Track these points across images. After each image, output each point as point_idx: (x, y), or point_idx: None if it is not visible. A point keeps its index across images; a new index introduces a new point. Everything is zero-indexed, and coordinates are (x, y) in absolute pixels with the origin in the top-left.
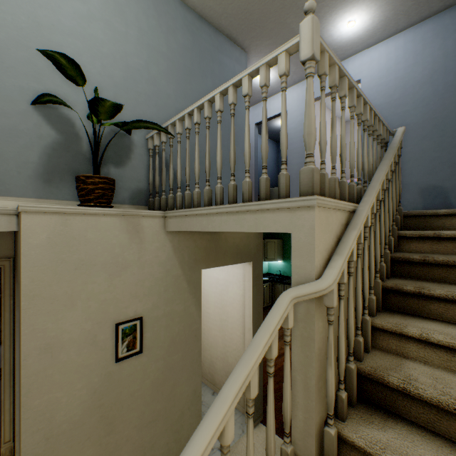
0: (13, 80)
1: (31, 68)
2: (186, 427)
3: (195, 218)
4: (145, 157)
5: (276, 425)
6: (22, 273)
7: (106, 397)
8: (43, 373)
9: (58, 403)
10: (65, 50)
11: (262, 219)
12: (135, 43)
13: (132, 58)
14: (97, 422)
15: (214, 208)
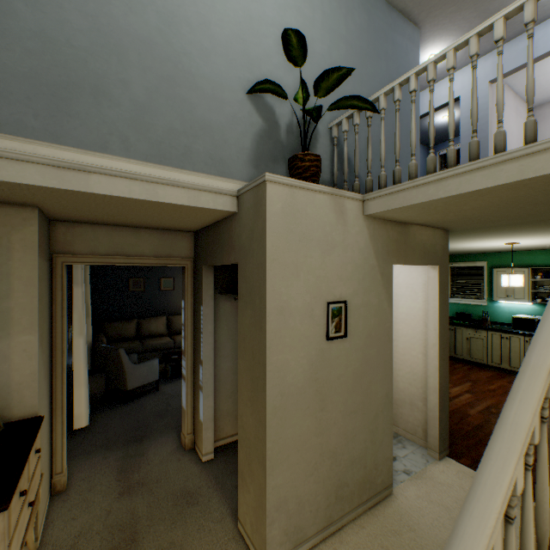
0: (234, 71)
1: (245, 59)
2: (379, 431)
3: (415, 190)
4: (328, 147)
5: (468, 461)
6: (266, 237)
7: (319, 373)
8: (279, 333)
9: (287, 365)
10: (268, 40)
11: (532, 164)
12: (319, 28)
13: (317, 43)
14: (313, 395)
15: (448, 171)
